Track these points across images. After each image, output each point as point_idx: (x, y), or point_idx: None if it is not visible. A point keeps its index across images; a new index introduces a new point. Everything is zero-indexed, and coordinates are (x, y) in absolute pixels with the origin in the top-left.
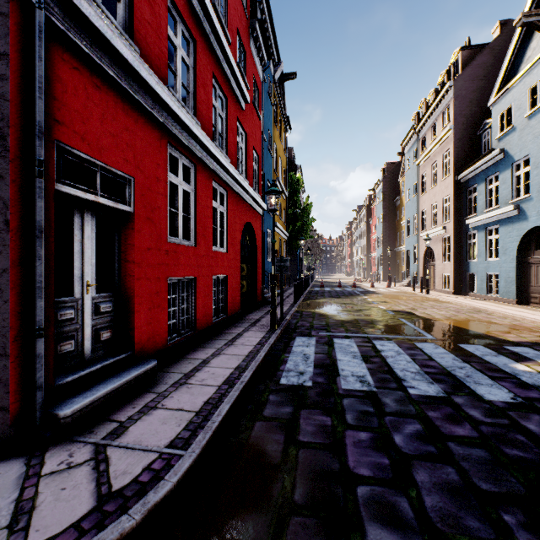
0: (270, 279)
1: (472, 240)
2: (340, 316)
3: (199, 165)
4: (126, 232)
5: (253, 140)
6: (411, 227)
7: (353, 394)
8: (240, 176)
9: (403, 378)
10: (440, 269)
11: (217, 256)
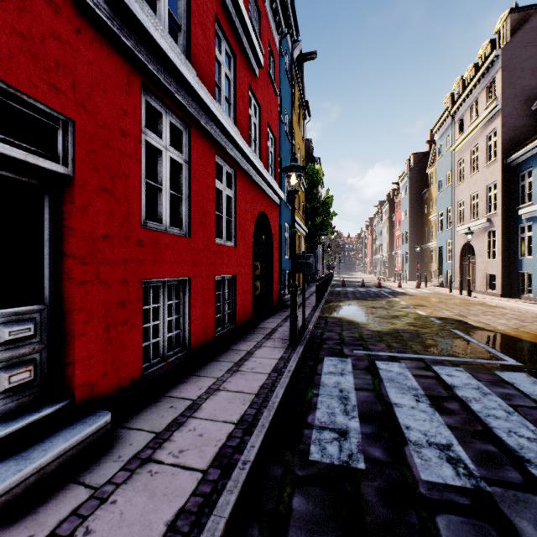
0: (288, 279)
1: (526, 233)
2: (374, 325)
3: (195, 129)
4: (62, 208)
5: (268, 117)
6: (444, 221)
7: (448, 500)
8: (252, 153)
9: (522, 454)
10: (482, 267)
11: (221, 251)
